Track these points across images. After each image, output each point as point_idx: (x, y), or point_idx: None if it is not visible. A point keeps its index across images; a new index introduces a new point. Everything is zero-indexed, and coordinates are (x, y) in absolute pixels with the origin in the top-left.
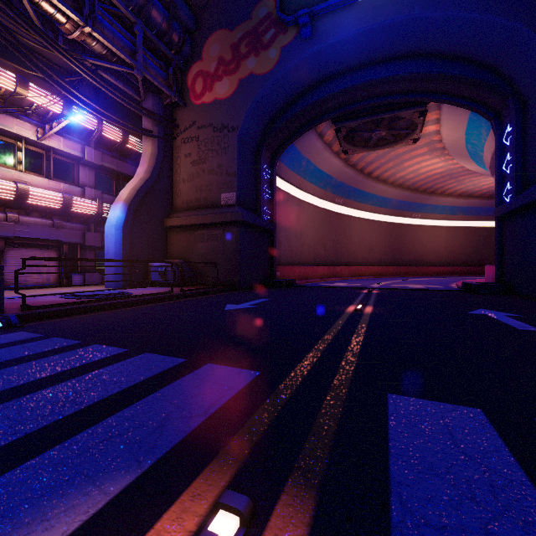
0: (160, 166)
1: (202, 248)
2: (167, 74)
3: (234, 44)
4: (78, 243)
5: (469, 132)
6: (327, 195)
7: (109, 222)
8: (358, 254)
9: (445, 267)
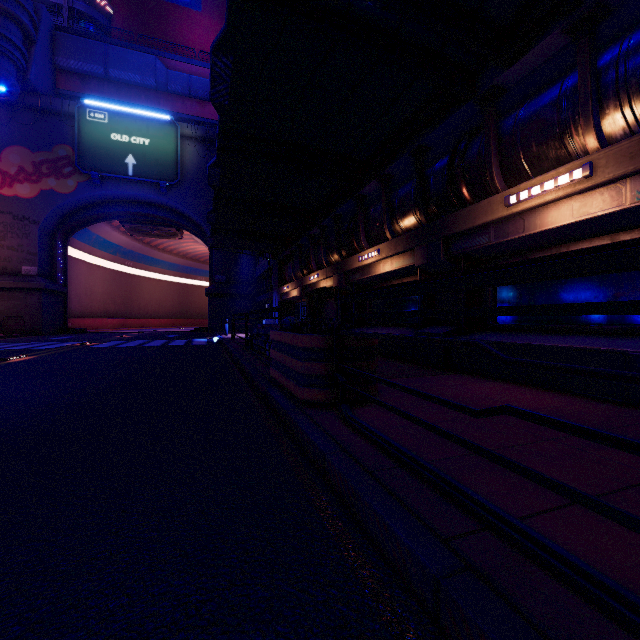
0: None
1: (3, 305)
2: None
3: (36, 163)
4: None
5: None
6: (117, 259)
7: None
8: (148, 308)
9: None
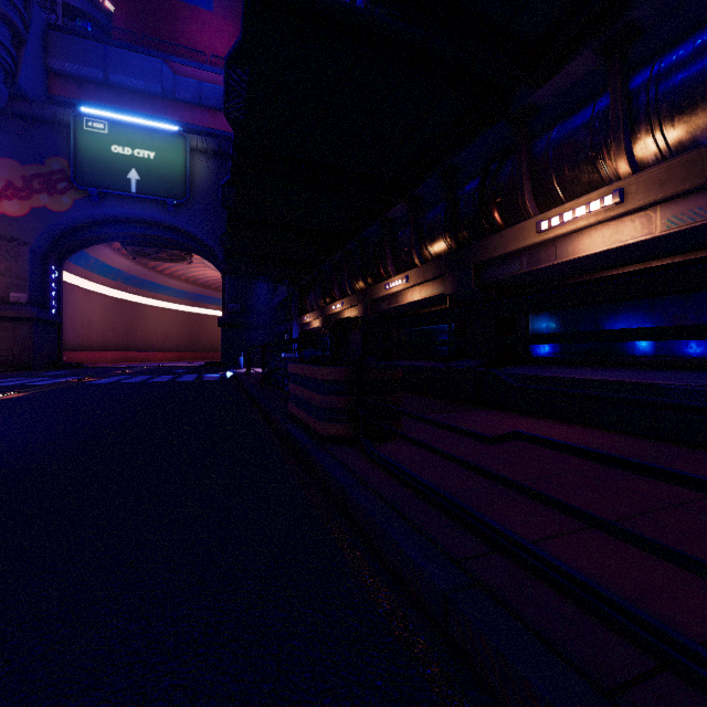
0: None
1: None
2: None
3: (27, 177)
4: None
5: None
6: (118, 285)
7: None
8: (153, 340)
9: None
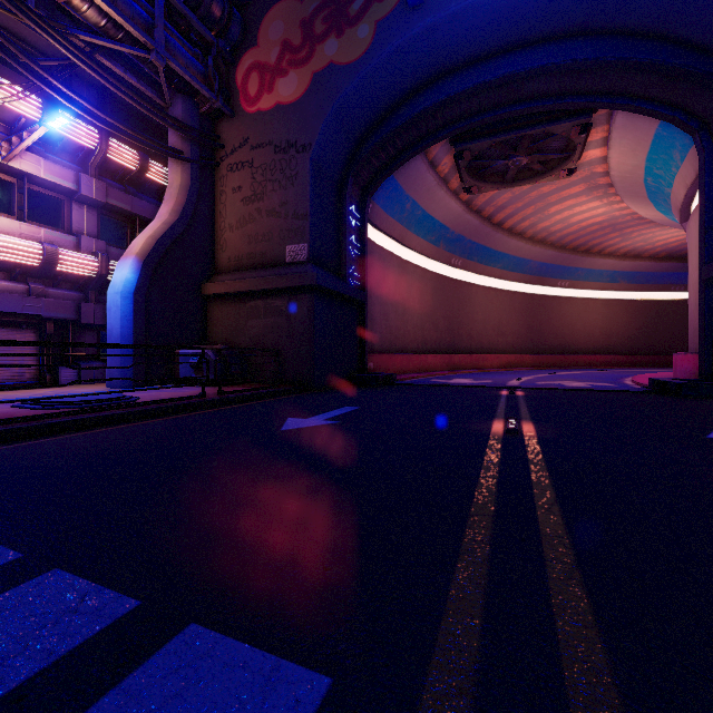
0: (194, 204)
1: (257, 327)
2: (204, 67)
3: (306, 20)
4: (69, 319)
5: (652, 157)
6: (439, 254)
7: (113, 287)
8: (482, 337)
9: (602, 356)
